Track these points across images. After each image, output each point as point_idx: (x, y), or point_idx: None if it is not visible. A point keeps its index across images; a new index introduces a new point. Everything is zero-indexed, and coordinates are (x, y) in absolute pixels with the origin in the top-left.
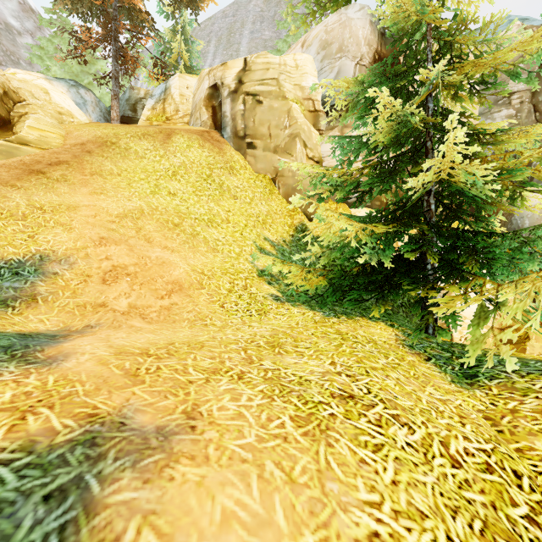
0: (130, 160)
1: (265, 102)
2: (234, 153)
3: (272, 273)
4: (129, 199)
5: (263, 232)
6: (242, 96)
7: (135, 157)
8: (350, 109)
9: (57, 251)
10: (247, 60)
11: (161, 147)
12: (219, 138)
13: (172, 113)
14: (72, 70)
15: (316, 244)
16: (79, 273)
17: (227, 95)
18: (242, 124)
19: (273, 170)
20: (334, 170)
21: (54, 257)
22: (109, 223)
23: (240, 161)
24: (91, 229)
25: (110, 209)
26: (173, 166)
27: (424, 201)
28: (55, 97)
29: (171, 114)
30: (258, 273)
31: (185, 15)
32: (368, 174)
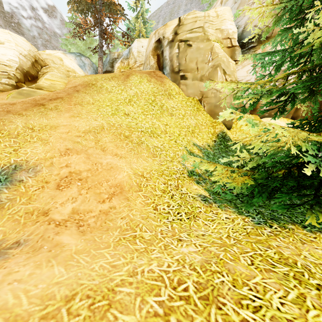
0: (102, 94)
1: (193, 45)
2: (171, 84)
3: (199, 173)
4: (95, 119)
5: (192, 139)
6: (177, 43)
7: (106, 91)
8: (272, 26)
9: (29, 161)
10: (181, 18)
11: (122, 84)
12: (161, 75)
13: (132, 64)
14: (81, 49)
15: (245, 151)
16: (40, 179)
17: (166, 44)
18: (177, 62)
19: (200, 93)
20: (258, 82)
21: (25, 167)
22: (76, 138)
23: (175, 89)
24: (61, 143)
25: (80, 127)
26: (129, 95)
27: None
28: (66, 62)
29: (132, 65)
30: (188, 173)
31: (143, 6)
32: (296, 81)
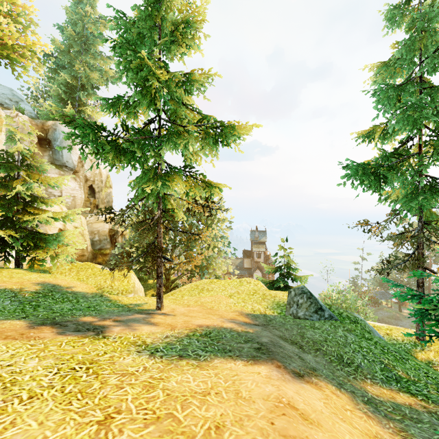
0: None
1: None
2: None
3: None
4: None
5: None
6: None
7: None
8: None
9: None
10: None
11: None
12: None
13: None
14: None
15: None
16: None
17: None
18: None
19: None
20: None
21: None
22: None
23: None
24: None
25: None
26: None
27: (17, 217)
28: None
29: None
30: None
31: None
32: None
